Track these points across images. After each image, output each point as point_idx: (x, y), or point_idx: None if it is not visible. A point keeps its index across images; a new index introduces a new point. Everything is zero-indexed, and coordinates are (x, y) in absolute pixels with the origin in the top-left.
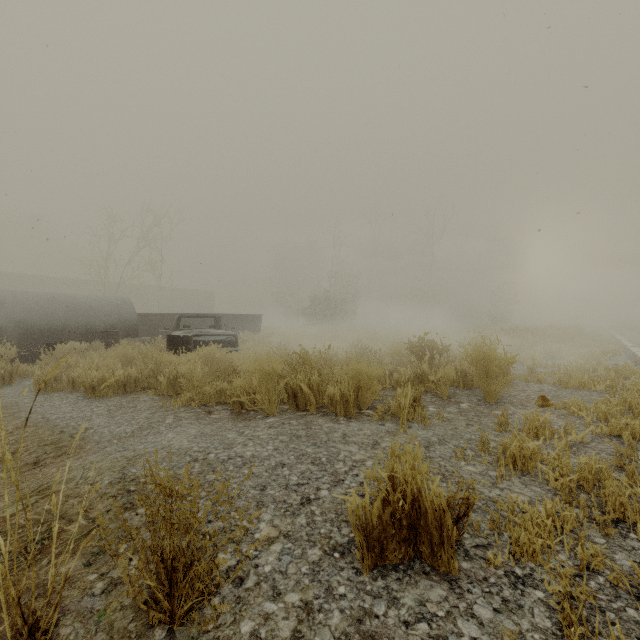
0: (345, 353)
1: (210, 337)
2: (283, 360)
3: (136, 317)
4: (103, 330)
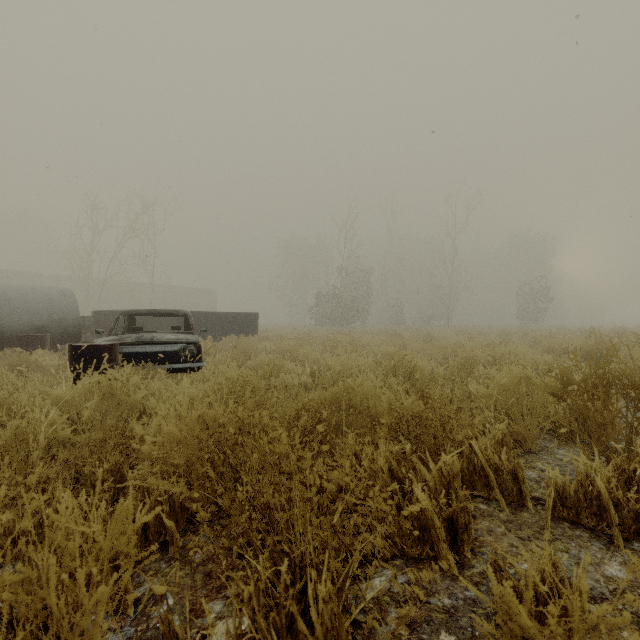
0: (378, 380)
1: (153, 346)
2: (238, 423)
3: (78, 315)
4: (24, 333)
